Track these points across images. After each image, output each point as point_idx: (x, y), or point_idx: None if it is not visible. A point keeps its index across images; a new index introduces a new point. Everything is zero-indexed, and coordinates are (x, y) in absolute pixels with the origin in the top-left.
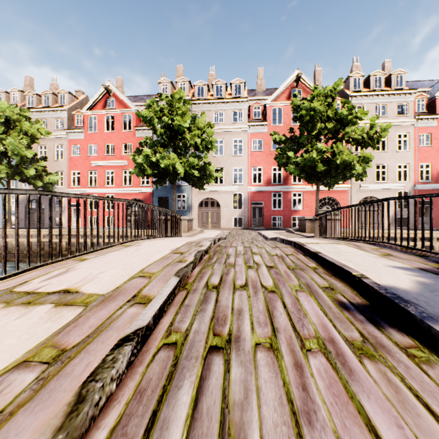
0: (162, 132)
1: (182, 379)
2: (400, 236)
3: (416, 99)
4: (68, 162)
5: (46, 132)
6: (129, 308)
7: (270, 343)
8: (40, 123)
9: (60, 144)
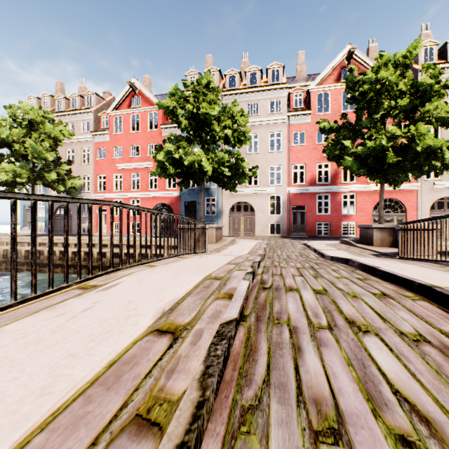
0: (186, 124)
1: None
2: None
3: None
4: (95, 166)
5: (69, 134)
6: None
7: None
8: (63, 124)
9: (87, 147)
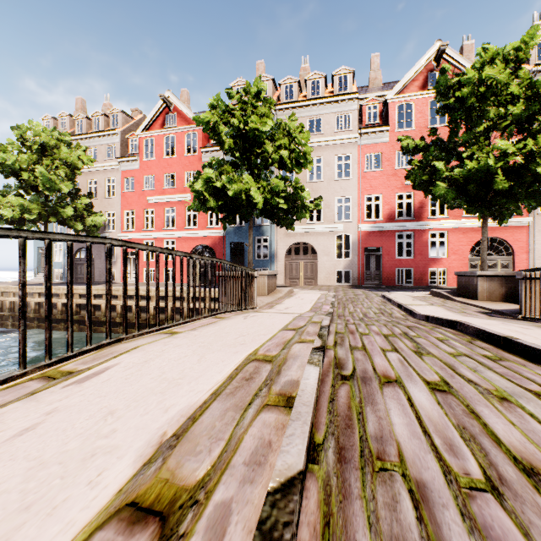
0: (231, 144)
1: None
2: None
3: None
4: (121, 200)
5: (88, 160)
6: None
7: None
8: (81, 148)
9: (112, 177)
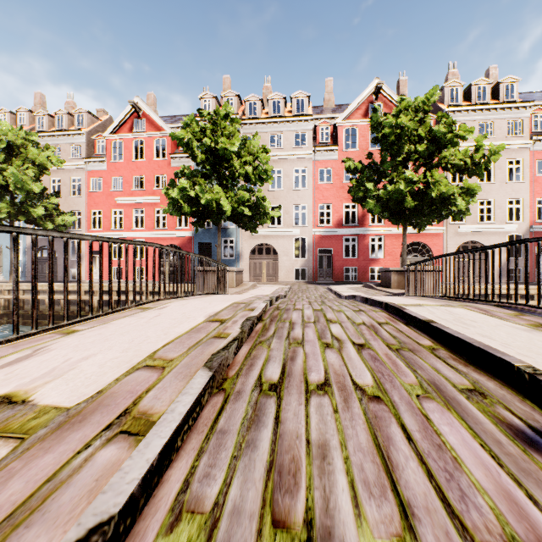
0: (203, 158)
1: None
2: None
3: (532, 115)
4: (87, 200)
5: (58, 161)
6: (103, 447)
7: None
8: (50, 149)
9: (77, 176)
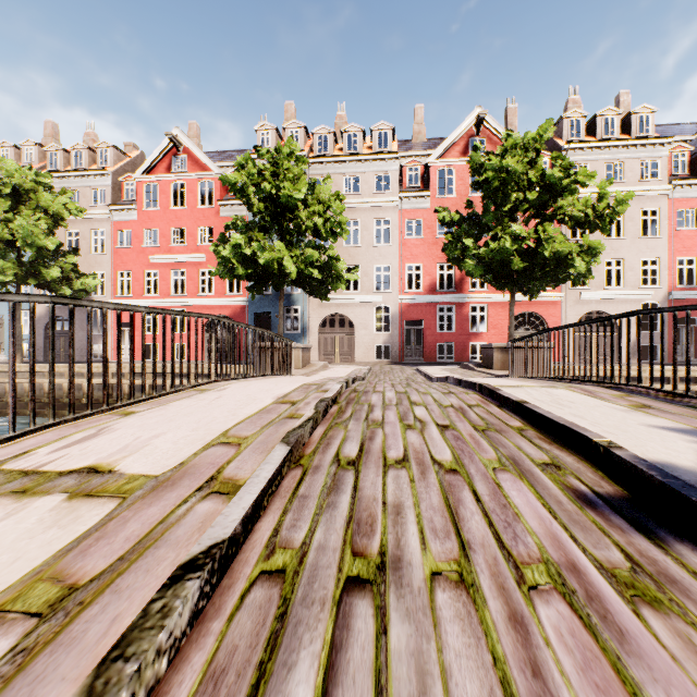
0: (261, 207)
1: (296, 649)
2: (661, 375)
3: (671, 154)
4: (113, 258)
5: (77, 209)
6: (199, 502)
7: (459, 572)
8: (67, 194)
9: (100, 228)
